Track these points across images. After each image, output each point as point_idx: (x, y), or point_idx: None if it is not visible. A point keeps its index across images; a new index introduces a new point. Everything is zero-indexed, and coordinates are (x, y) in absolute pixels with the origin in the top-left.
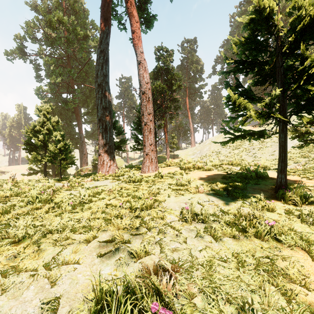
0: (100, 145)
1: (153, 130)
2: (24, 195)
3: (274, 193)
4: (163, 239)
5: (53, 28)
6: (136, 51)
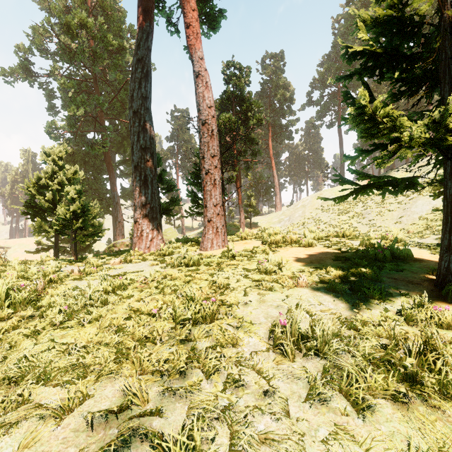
0: (136, 206)
1: (220, 182)
2: None
3: (435, 288)
4: (236, 403)
5: (73, 35)
6: (192, 56)
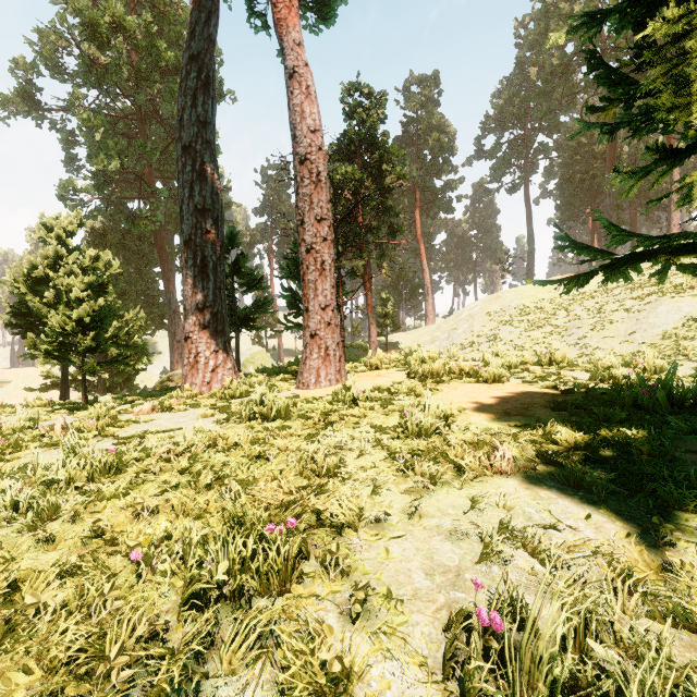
0: (188, 312)
1: (332, 266)
2: None
3: None
4: None
5: (102, 43)
6: (283, 40)
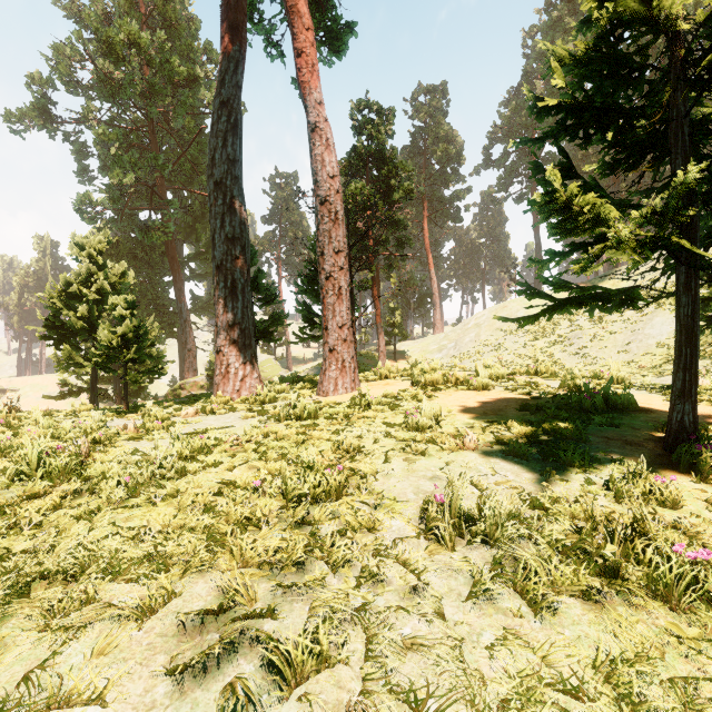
0: (220, 328)
1: (348, 291)
2: (16, 454)
3: (664, 451)
4: (373, 602)
5: (117, 59)
6: (306, 99)
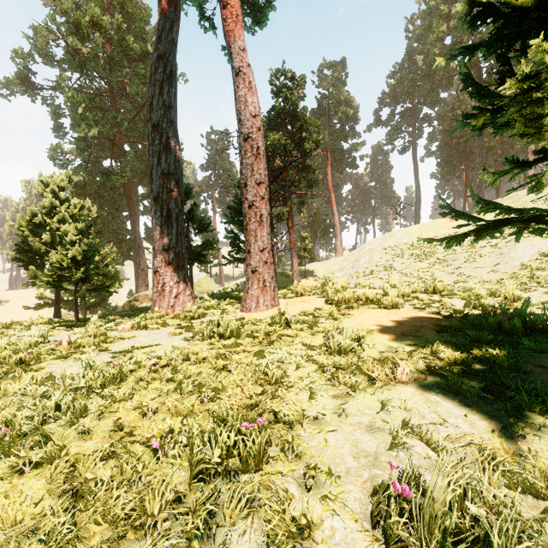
0: (156, 251)
1: (268, 218)
2: None
3: None
4: None
5: (83, 37)
6: (231, 46)
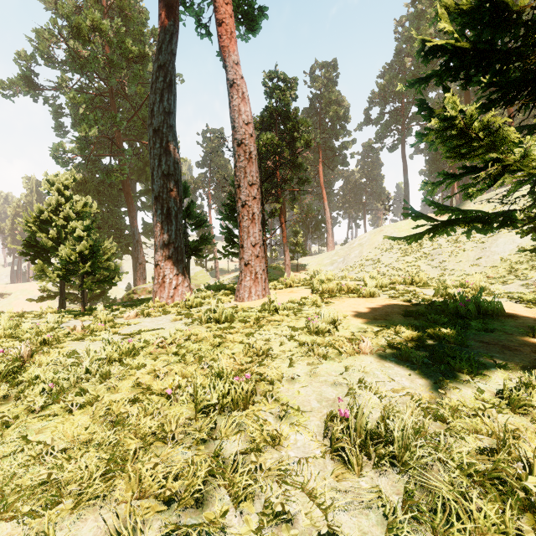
0: (157, 246)
1: (260, 216)
2: None
3: None
4: None
5: (84, 40)
6: (226, 60)
